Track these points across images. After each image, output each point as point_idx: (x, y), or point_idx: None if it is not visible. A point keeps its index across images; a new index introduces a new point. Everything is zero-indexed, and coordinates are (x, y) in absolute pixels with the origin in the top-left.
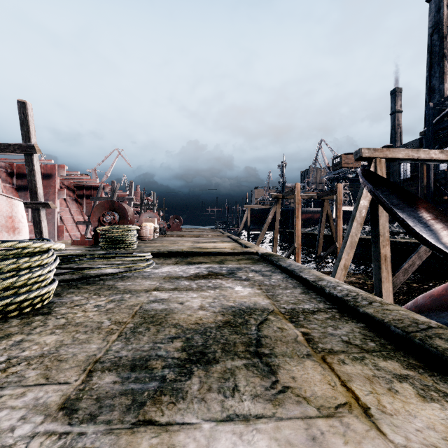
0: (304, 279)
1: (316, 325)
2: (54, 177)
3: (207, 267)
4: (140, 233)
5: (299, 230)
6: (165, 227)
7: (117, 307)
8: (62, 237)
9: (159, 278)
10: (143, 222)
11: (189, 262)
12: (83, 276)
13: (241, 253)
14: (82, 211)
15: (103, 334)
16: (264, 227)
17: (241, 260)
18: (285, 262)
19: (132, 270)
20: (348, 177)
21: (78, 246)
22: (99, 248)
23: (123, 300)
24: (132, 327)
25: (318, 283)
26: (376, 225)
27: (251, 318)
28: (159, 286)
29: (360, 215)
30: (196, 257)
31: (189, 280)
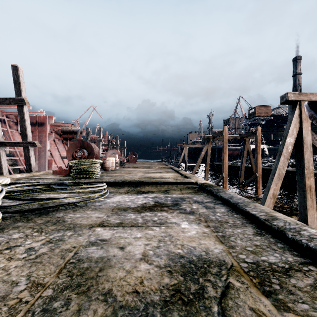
0: (252, 215)
1: (305, 304)
2: (46, 125)
3: (154, 196)
4: (104, 165)
5: (227, 163)
6: (124, 161)
7: (49, 253)
8: (51, 168)
9: (108, 209)
10: (108, 157)
11: (138, 191)
12: (41, 206)
13: (183, 183)
14: (66, 149)
15: (0, 316)
16: (198, 160)
17: (183, 190)
18: (226, 194)
19: (85, 200)
20: (260, 123)
21: (57, 175)
22: (71, 177)
23: (61, 241)
24: (48, 299)
25: (273, 223)
26: (301, 159)
27: (207, 281)
28: (105, 220)
29: (286, 150)
30: (145, 186)
31: (135, 212)
